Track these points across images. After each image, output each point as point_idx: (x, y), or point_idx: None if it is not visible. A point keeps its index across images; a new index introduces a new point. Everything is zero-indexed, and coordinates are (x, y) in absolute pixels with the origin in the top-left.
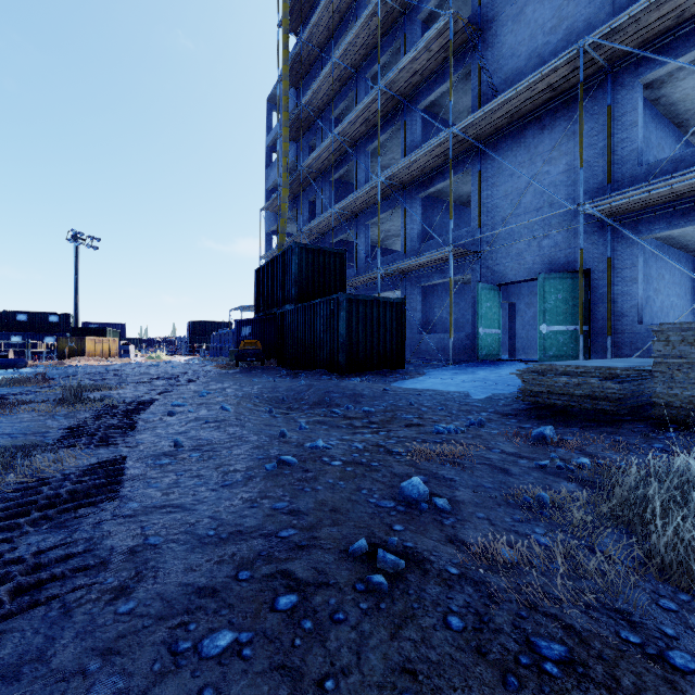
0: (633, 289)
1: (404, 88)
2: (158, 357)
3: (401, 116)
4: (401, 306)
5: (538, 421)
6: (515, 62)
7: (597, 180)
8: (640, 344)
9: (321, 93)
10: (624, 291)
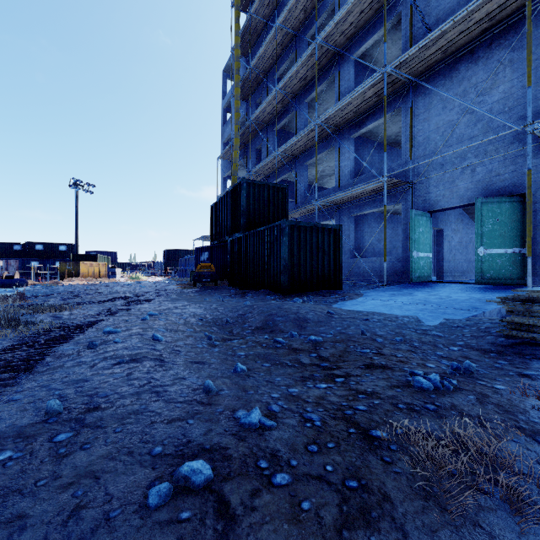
0: None
1: (339, 41)
2: (137, 278)
3: (335, 68)
4: (338, 232)
5: None
6: (447, 2)
7: (538, 104)
8: None
9: (267, 57)
10: None
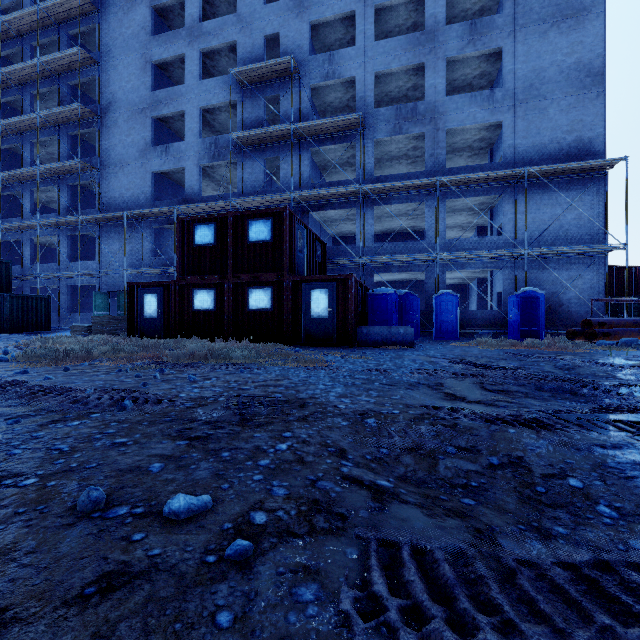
0: None
1: (58, 172)
2: None
3: (57, 183)
4: (48, 300)
5: None
6: (115, 193)
7: (141, 257)
8: None
9: None
10: None
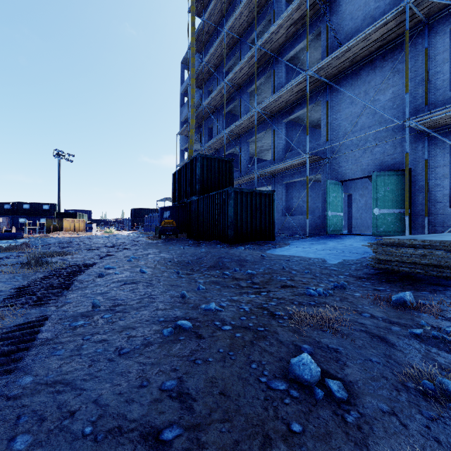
0: (445, 182)
1: (273, 47)
2: (110, 232)
3: (271, 67)
4: (272, 196)
5: (389, 284)
6: (353, 23)
7: (416, 104)
8: (450, 223)
9: (217, 55)
10: (438, 184)
